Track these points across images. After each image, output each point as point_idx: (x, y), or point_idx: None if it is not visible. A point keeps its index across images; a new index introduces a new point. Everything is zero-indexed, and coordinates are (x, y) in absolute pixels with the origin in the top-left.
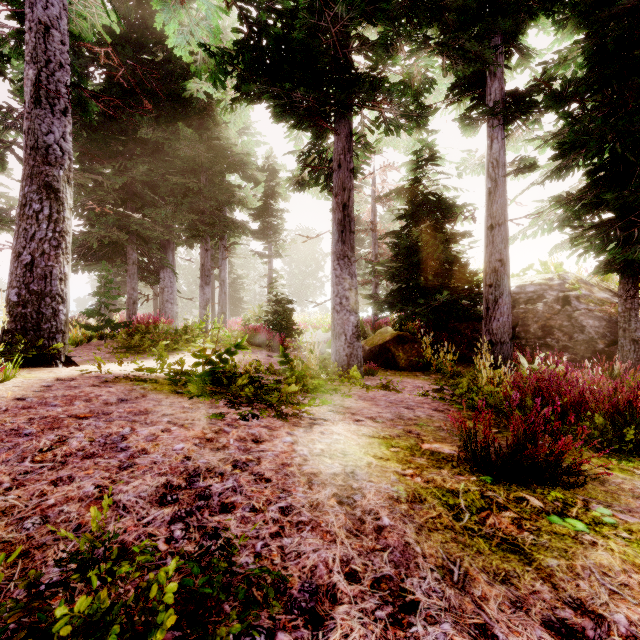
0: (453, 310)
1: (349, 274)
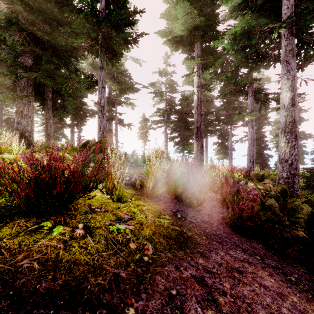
0: None
1: None
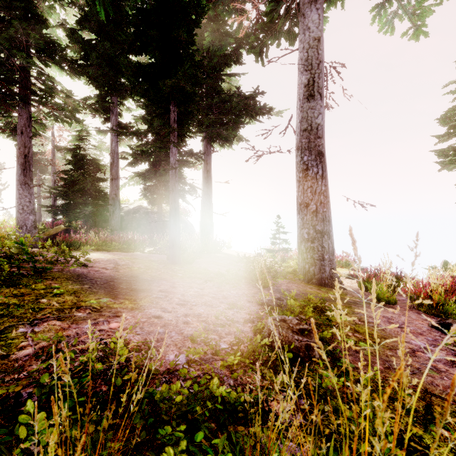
0: (99, 216)
1: (29, 193)
